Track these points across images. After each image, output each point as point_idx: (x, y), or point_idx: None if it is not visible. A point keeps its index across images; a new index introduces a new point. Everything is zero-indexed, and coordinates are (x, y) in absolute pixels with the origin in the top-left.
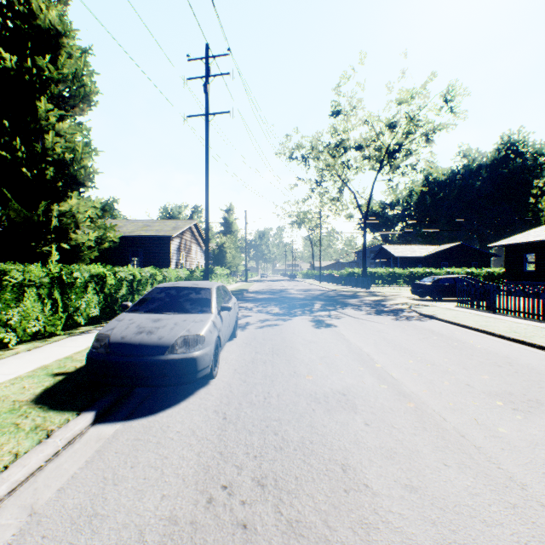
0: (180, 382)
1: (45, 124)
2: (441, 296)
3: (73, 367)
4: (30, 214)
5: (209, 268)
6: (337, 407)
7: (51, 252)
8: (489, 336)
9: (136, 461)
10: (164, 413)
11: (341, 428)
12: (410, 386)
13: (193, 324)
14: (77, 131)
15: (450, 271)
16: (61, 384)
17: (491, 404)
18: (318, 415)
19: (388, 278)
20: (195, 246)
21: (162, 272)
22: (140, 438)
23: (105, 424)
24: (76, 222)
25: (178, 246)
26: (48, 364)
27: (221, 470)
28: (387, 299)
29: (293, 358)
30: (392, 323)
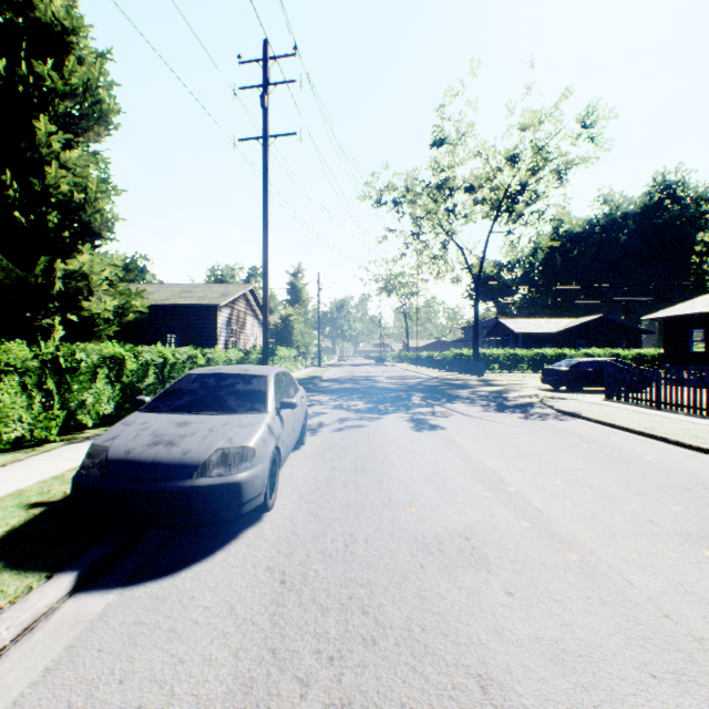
0: (215, 521)
1: (46, 153)
2: (582, 386)
3: (61, 493)
4: (25, 274)
5: (267, 348)
6: (459, 561)
7: (54, 326)
8: (660, 443)
9: (130, 670)
10: (188, 572)
11: (468, 601)
12: (566, 523)
13: (238, 430)
14: (91, 163)
15: (589, 352)
16: (36, 522)
17: (697, 556)
18: (431, 577)
19: (507, 362)
20: (251, 319)
21: (205, 354)
22: (144, 622)
23: (91, 593)
24: (89, 286)
25: (228, 319)
26: (26, 487)
27: (273, 688)
28: (508, 390)
29: (386, 478)
30: (520, 423)
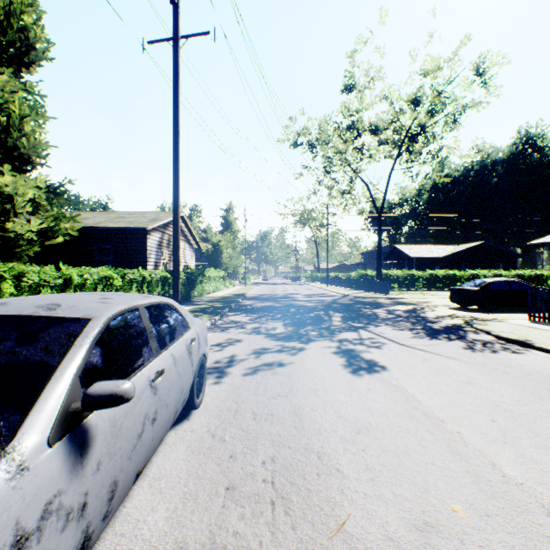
0: None
1: None
2: (493, 305)
3: None
4: None
5: (178, 268)
6: None
7: None
8: None
9: None
10: None
11: None
12: None
13: None
14: (19, 89)
15: (476, 273)
16: None
17: None
18: None
19: (405, 281)
20: (183, 243)
21: (126, 274)
22: None
23: None
24: (14, 208)
25: (158, 242)
26: None
27: None
28: (422, 309)
29: (337, 544)
30: (474, 358)
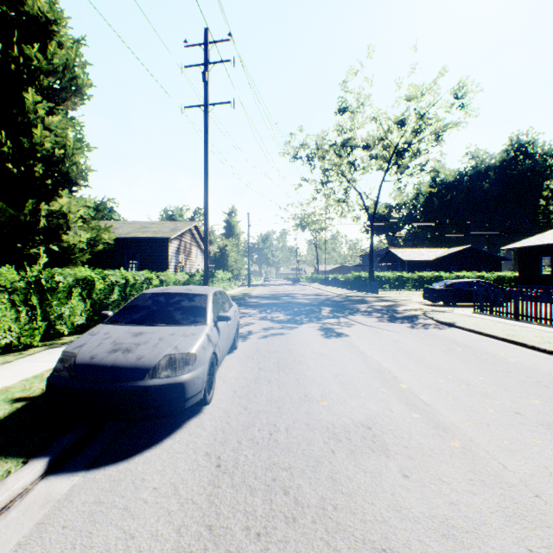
0: (163, 414)
1: (34, 118)
2: (455, 302)
3: (40, 389)
4: (16, 213)
5: (208, 272)
6: (363, 447)
7: (39, 254)
8: (520, 348)
9: (89, 545)
10: (141, 457)
11: (372, 483)
12: (449, 415)
13: (182, 339)
14: (69, 126)
15: (460, 275)
16: (17, 414)
17: None
18: (340, 461)
19: (396, 283)
20: (195, 249)
21: (159, 276)
22: (102, 501)
23: (60, 476)
24: (67, 223)
25: (177, 249)
26: (11, 385)
27: None
28: (397, 304)
29: (302, 376)
30: (408, 331)
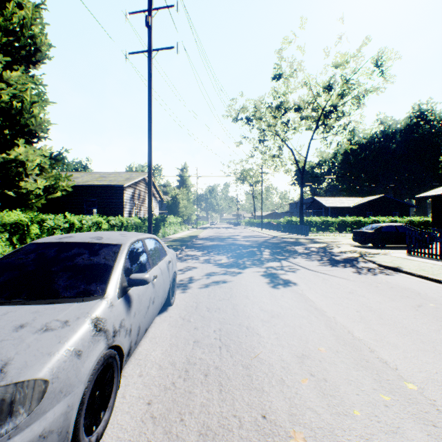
0: None
1: None
2: (384, 244)
3: None
4: None
5: (151, 216)
6: None
7: None
8: None
9: None
10: None
11: None
12: None
13: (32, 341)
14: (28, 82)
15: (377, 219)
16: None
17: None
18: None
19: (322, 226)
20: None
21: (110, 220)
22: None
23: None
24: (25, 171)
25: (131, 196)
26: None
27: None
28: (331, 246)
29: (254, 361)
30: (358, 278)
